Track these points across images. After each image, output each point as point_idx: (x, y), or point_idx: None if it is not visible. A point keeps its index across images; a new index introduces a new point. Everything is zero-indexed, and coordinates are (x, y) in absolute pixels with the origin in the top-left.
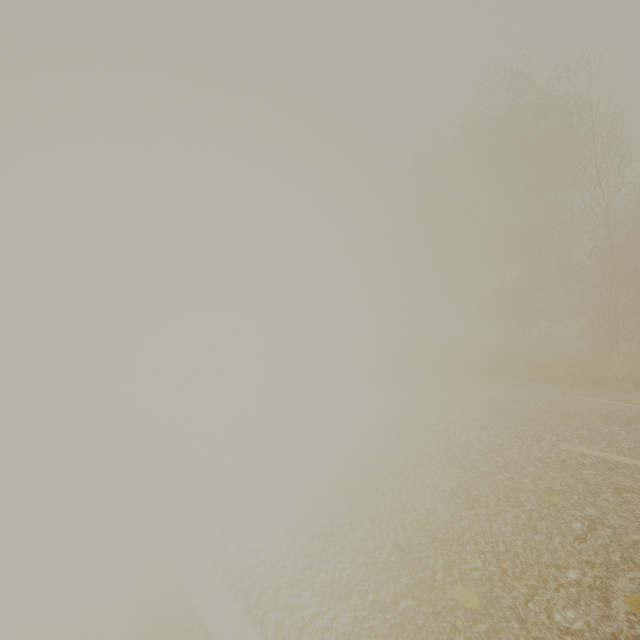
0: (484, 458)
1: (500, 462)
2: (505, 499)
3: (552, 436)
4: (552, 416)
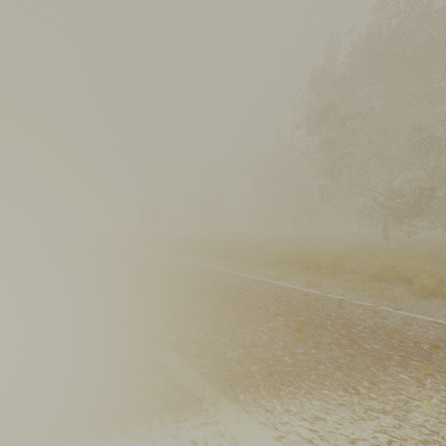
0: None
1: None
2: None
3: None
4: None
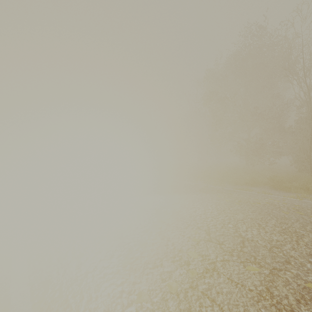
0: (270, 253)
1: (283, 258)
2: (303, 301)
3: (308, 233)
4: (299, 215)
